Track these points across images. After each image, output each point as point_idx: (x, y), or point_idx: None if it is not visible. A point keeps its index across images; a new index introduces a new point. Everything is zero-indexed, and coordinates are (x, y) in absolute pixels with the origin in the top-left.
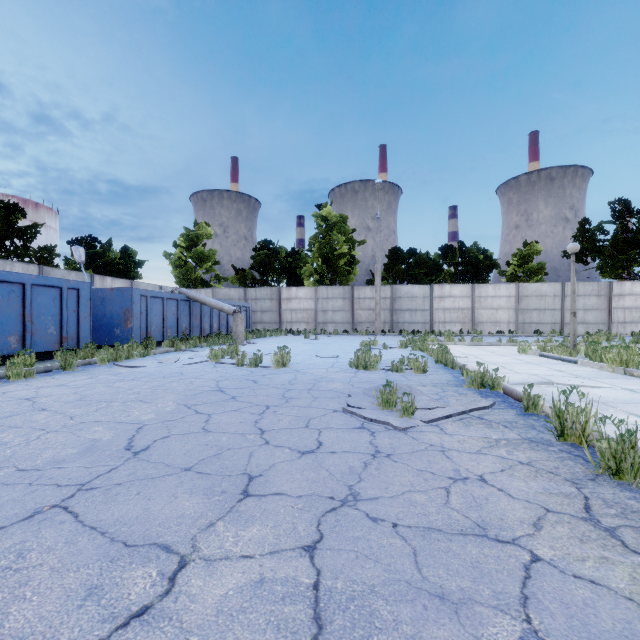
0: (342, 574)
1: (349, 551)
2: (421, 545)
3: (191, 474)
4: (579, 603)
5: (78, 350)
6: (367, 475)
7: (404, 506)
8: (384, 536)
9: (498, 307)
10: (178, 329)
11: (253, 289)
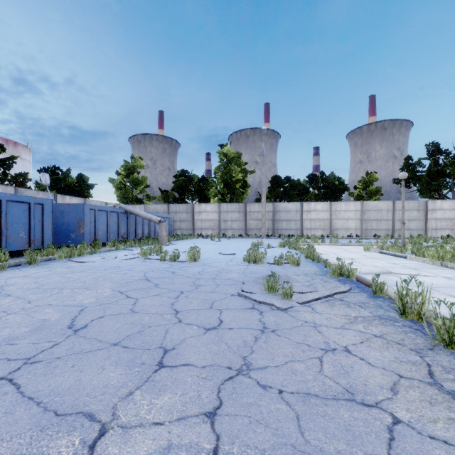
0: (238, 439)
1: (243, 417)
2: (302, 410)
3: (118, 348)
4: None
5: (42, 249)
6: (257, 347)
7: (287, 374)
8: (272, 402)
9: (348, 218)
10: (118, 234)
11: (174, 205)
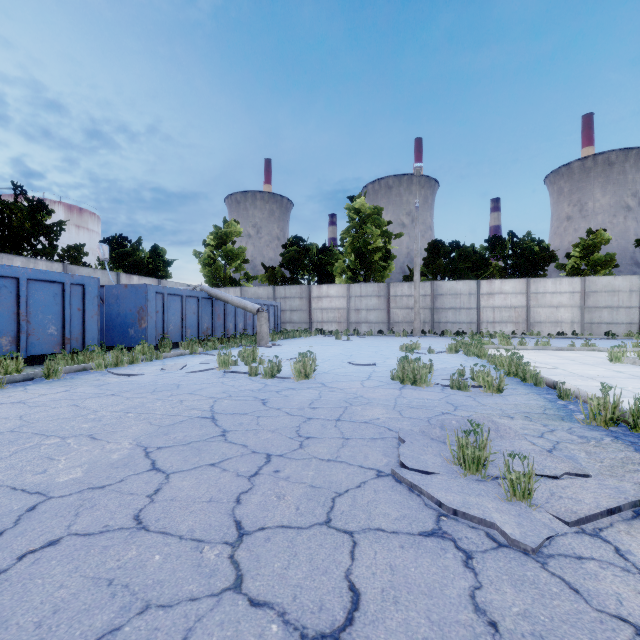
0: None
1: None
2: None
3: None
4: None
5: (80, 353)
6: None
7: None
8: None
9: (559, 305)
10: (199, 329)
11: (282, 287)
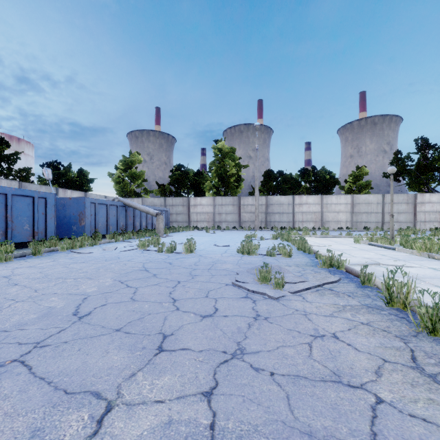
0: (232, 416)
1: (238, 396)
2: (292, 390)
3: (120, 334)
4: (416, 439)
5: (45, 241)
6: (251, 334)
7: (278, 358)
8: (264, 383)
9: (339, 211)
10: (117, 226)
11: (170, 198)
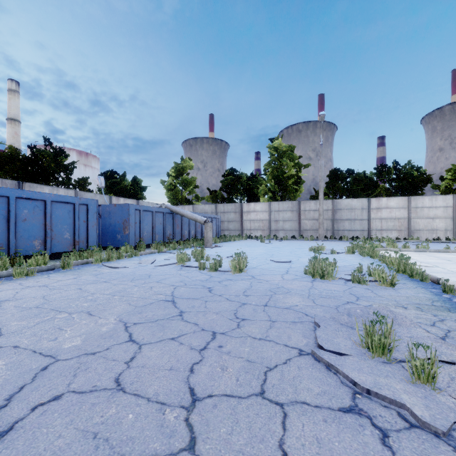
0: None
1: None
2: None
3: None
4: None
5: (85, 251)
6: None
7: None
8: None
9: (435, 216)
10: (164, 235)
11: (222, 205)
